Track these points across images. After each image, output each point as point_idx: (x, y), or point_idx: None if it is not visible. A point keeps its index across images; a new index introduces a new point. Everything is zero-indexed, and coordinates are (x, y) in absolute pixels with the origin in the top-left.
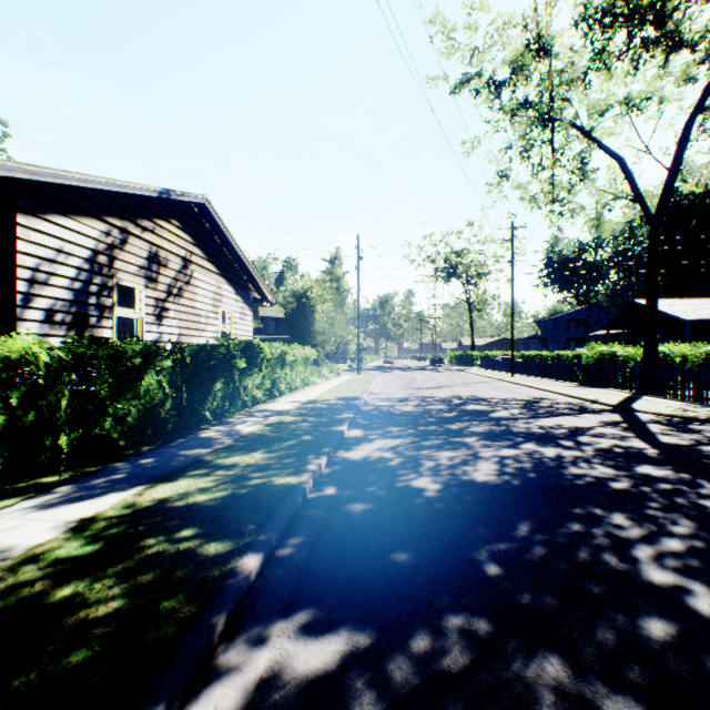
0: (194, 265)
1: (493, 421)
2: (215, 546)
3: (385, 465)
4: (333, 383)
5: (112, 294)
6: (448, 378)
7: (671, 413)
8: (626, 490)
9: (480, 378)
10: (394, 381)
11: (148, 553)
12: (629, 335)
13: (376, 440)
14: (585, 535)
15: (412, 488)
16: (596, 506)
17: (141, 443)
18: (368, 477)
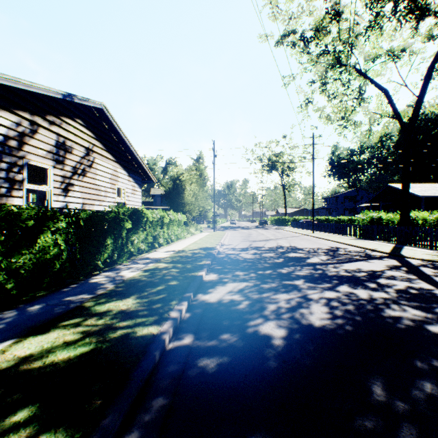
0: (95, 154)
1: (310, 265)
2: None
3: (235, 308)
4: (197, 237)
5: (22, 171)
6: (272, 234)
7: (432, 259)
8: None
9: (293, 234)
10: (237, 235)
11: None
12: (383, 206)
13: (227, 284)
14: None
15: (260, 335)
16: (431, 356)
17: (41, 288)
18: (222, 322)
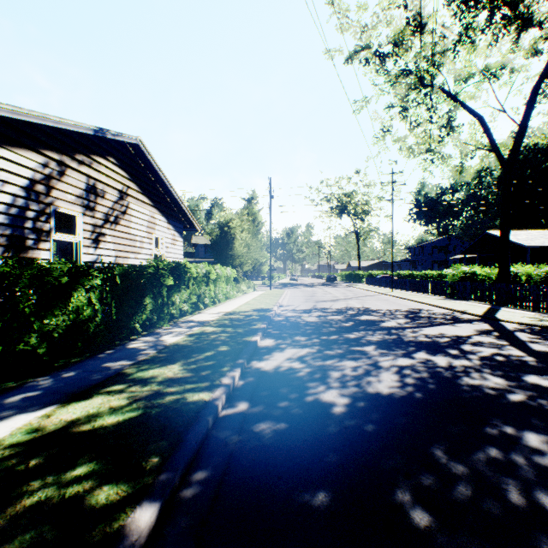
0: (130, 197)
1: (384, 330)
2: (107, 491)
3: (295, 376)
4: (249, 296)
5: (49, 219)
6: (342, 293)
7: (531, 322)
8: (525, 404)
9: (367, 293)
10: (299, 294)
11: (25, 504)
12: (481, 258)
13: (286, 350)
14: (506, 463)
15: (321, 403)
16: (504, 423)
17: (73, 354)
18: (279, 390)
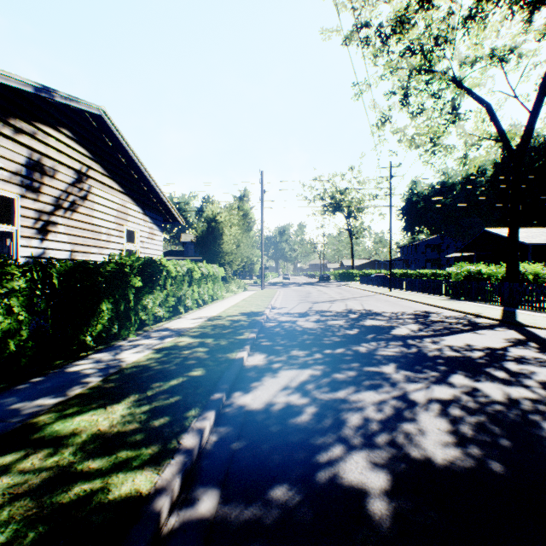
0: (92, 180)
1: (398, 340)
2: None
3: (295, 423)
4: (239, 297)
5: None
6: (337, 292)
7: None
8: None
9: (364, 292)
10: (292, 295)
11: None
12: (477, 257)
13: (280, 372)
14: None
15: (344, 490)
16: None
17: None
18: (272, 456)
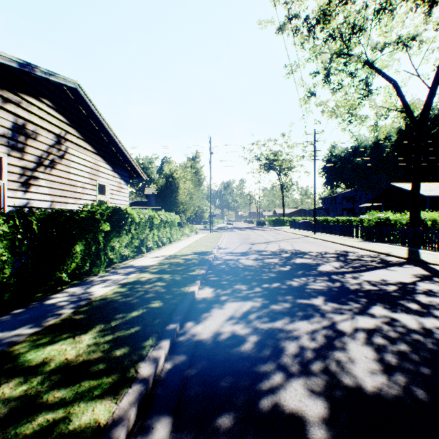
0: (69, 142)
1: (324, 275)
2: None
3: (239, 351)
4: (192, 239)
5: None
6: (272, 235)
7: None
8: None
9: (293, 235)
10: (235, 237)
11: None
12: (384, 207)
13: (226, 304)
14: None
15: (285, 418)
16: None
17: None
18: (220, 384)
